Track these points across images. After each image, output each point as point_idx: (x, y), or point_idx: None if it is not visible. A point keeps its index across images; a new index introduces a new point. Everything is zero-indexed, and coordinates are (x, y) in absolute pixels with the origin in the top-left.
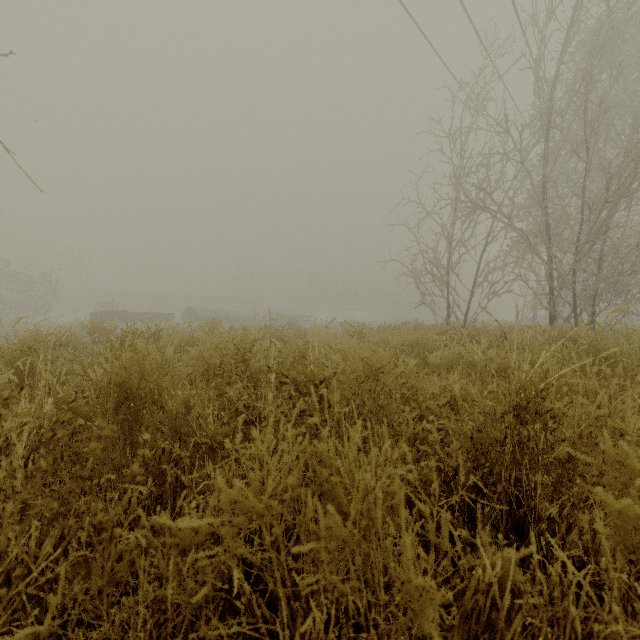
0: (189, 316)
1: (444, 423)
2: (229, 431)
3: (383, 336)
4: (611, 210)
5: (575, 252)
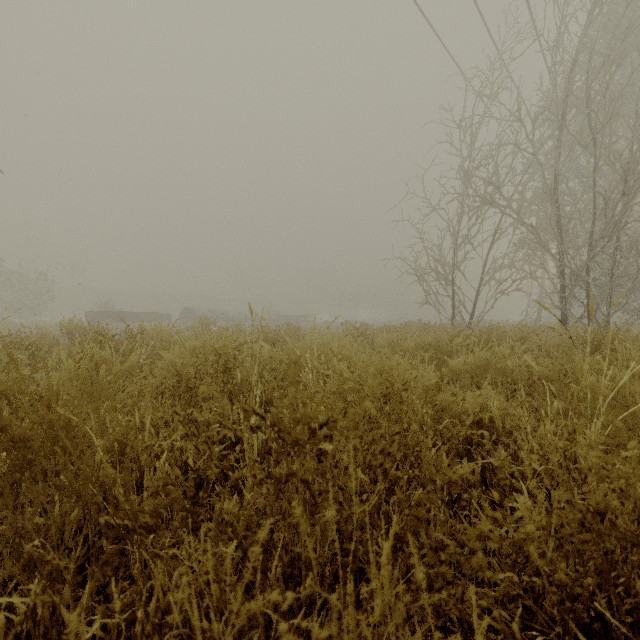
0: (187, 316)
1: (488, 459)
2: (168, 502)
3: (389, 337)
4: (629, 203)
5: (589, 248)
